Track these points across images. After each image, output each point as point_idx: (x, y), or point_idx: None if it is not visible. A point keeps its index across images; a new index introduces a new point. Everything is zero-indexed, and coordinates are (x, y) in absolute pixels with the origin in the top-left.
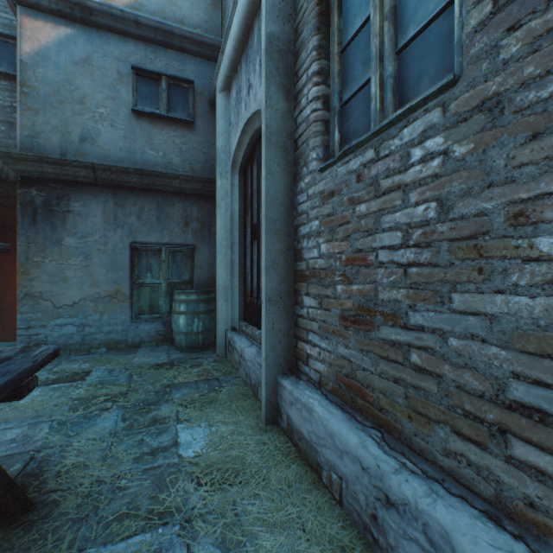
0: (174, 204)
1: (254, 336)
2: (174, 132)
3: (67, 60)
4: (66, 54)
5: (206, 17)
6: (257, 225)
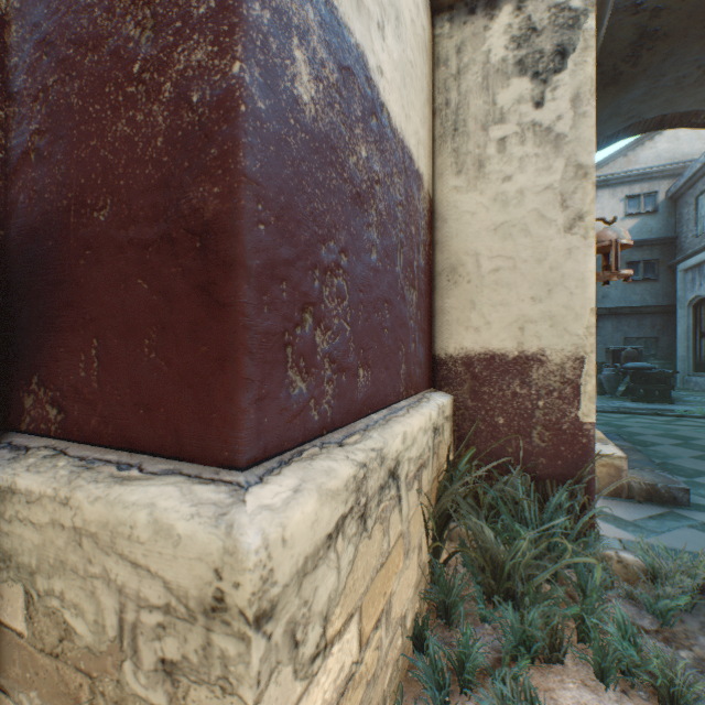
0: (645, 318)
1: (702, 375)
2: (645, 285)
3: (596, 267)
4: (595, 265)
5: (664, 223)
6: (703, 332)
